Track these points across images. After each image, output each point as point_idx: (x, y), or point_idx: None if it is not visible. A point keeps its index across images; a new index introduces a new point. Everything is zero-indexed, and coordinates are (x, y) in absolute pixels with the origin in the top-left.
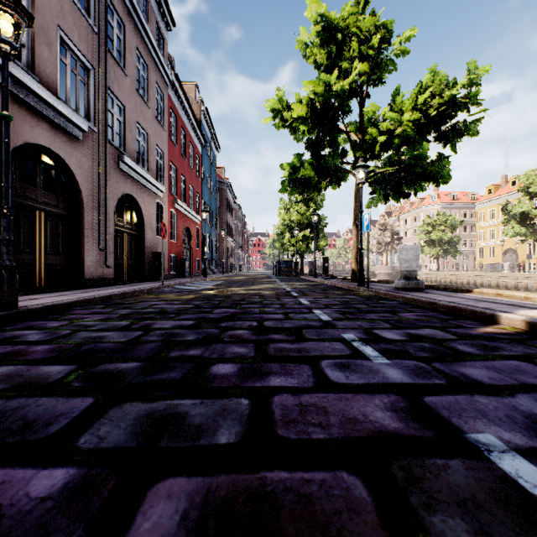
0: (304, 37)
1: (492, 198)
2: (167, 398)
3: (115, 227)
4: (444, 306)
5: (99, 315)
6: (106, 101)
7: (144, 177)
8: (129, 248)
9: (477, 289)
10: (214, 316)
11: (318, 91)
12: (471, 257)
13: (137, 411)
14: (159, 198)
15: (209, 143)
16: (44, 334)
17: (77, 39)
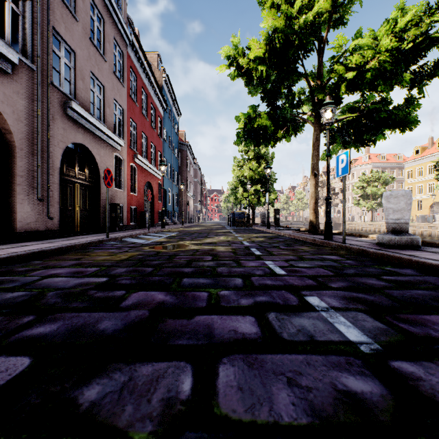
0: None
1: (419, 158)
2: None
3: (64, 177)
4: None
5: None
6: (47, 39)
7: (98, 128)
8: (82, 199)
9: None
10: (107, 326)
11: (278, 26)
12: None
13: None
14: (117, 151)
15: (170, 108)
16: None
17: None
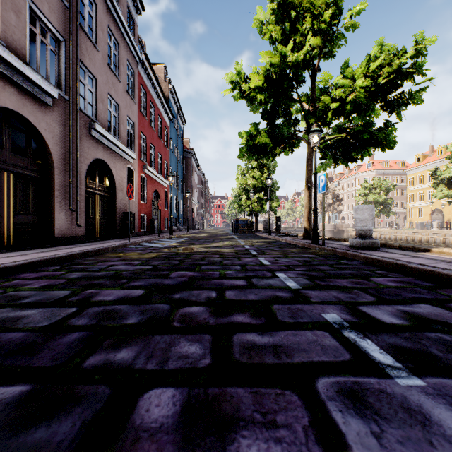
0: (261, 16)
1: (420, 165)
2: None
3: (87, 189)
4: (417, 270)
5: (44, 280)
6: (77, 72)
7: (115, 144)
8: (101, 209)
9: (435, 248)
10: (169, 282)
11: (274, 62)
12: (401, 216)
13: None
14: (129, 163)
15: (176, 118)
16: None
17: (47, 10)
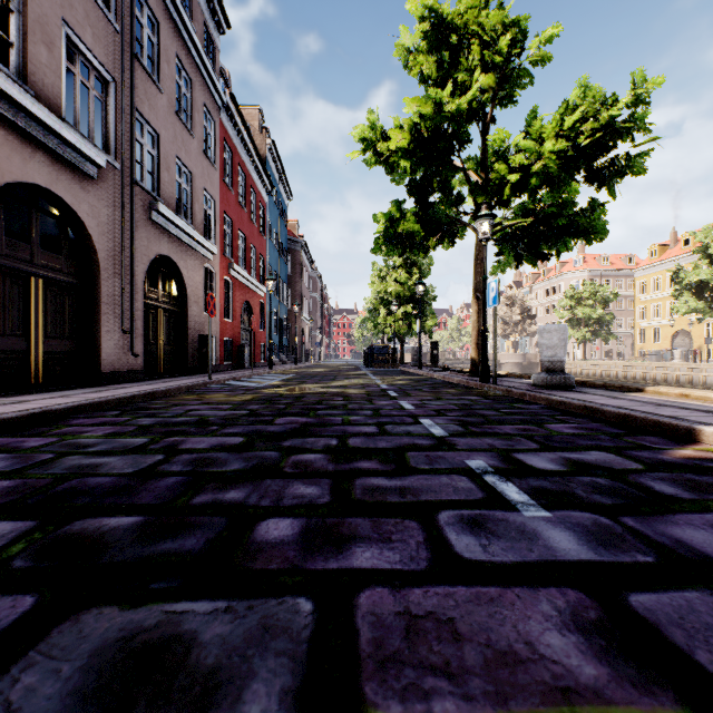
0: (406, 40)
1: (657, 262)
2: (167, 598)
3: (146, 301)
4: (610, 414)
5: (107, 426)
6: (132, 127)
7: (187, 232)
8: (166, 330)
9: (650, 387)
10: (275, 429)
11: (425, 113)
12: (628, 341)
13: (103, 631)
14: (207, 261)
15: (277, 189)
16: (11, 460)
17: (91, 38)
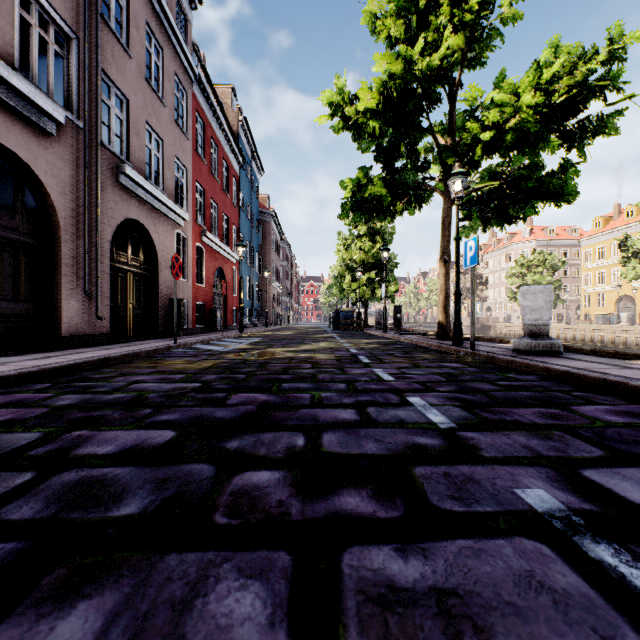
0: (373, 7)
1: (601, 232)
2: None
3: (114, 264)
4: None
5: (11, 409)
6: (96, 87)
7: (157, 197)
8: (136, 293)
9: None
10: (223, 415)
11: (394, 71)
12: (572, 306)
13: None
14: (179, 227)
15: (249, 164)
16: None
17: None
